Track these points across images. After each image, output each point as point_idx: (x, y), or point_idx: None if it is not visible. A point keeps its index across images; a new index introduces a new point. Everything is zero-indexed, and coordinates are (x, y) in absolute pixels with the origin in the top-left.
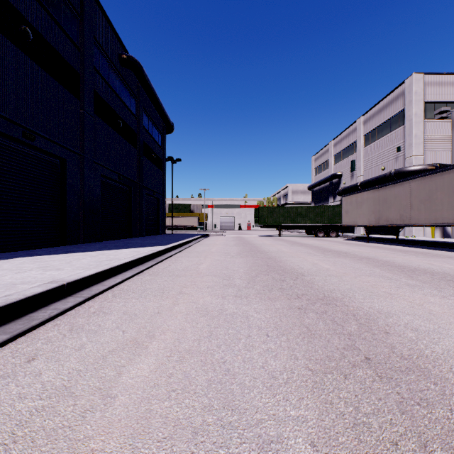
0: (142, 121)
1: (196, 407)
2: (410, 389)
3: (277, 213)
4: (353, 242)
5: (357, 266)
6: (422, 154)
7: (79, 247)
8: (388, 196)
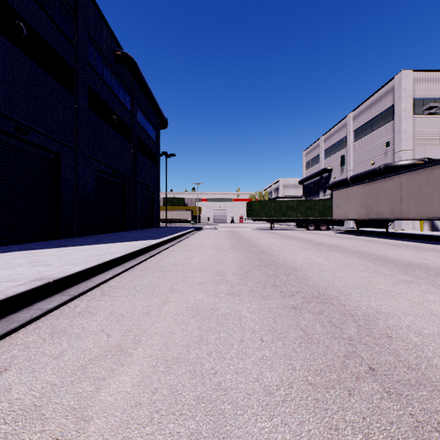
0: (136, 117)
1: (182, 434)
2: (424, 409)
3: (268, 207)
4: (344, 236)
5: (350, 260)
6: (411, 149)
7: (73, 240)
8: (378, 190)
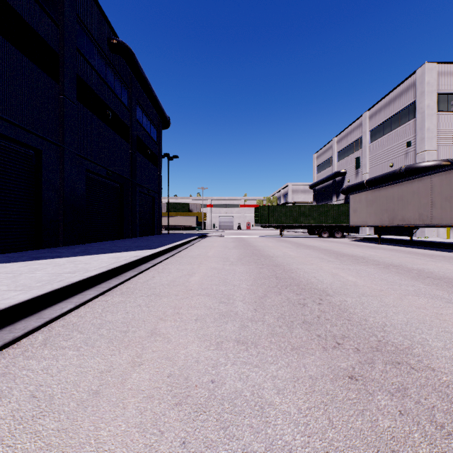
0: (135, 114)
1: None
2: None
3: (278, 213)
4: (363, 244)
5: (389, 278)
6: (435, 149)
7: (54, 251)
8: (404, 194)
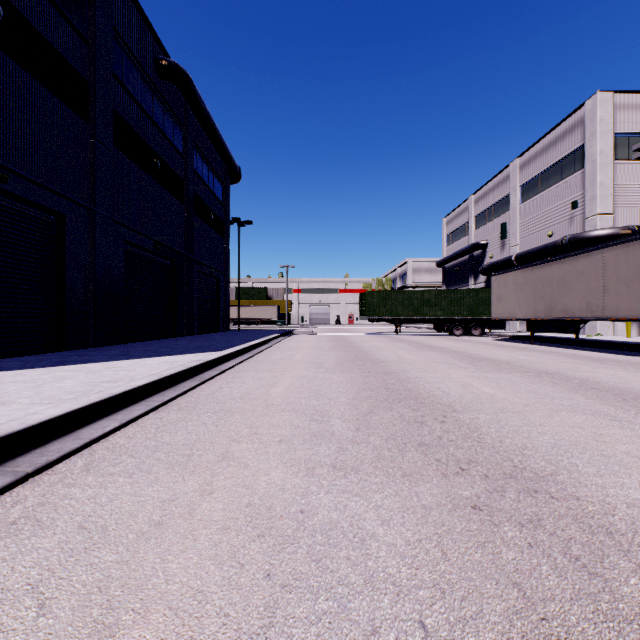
0: (192, 163)
1: None
2: None
3: (393, 301)
4: (510, 345)
5: (540, 389)
6: (611, 213)
7: (83, 353)
8: (566, 274)
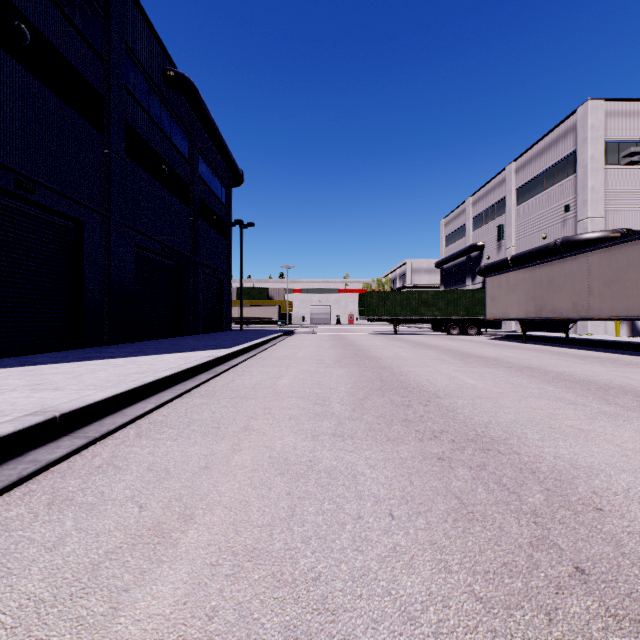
0: (197, 168)
1: None
2: None
3: (391, 301)
4: (503, 343)
5: (517, 381)
6: (601, 216)
7: (102, 351)
8: (555, 276)
